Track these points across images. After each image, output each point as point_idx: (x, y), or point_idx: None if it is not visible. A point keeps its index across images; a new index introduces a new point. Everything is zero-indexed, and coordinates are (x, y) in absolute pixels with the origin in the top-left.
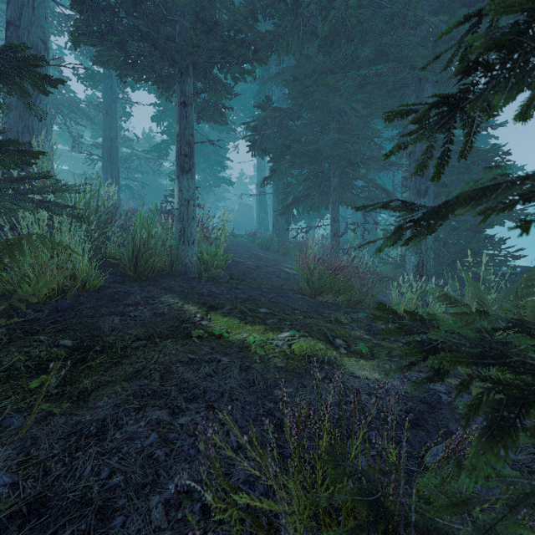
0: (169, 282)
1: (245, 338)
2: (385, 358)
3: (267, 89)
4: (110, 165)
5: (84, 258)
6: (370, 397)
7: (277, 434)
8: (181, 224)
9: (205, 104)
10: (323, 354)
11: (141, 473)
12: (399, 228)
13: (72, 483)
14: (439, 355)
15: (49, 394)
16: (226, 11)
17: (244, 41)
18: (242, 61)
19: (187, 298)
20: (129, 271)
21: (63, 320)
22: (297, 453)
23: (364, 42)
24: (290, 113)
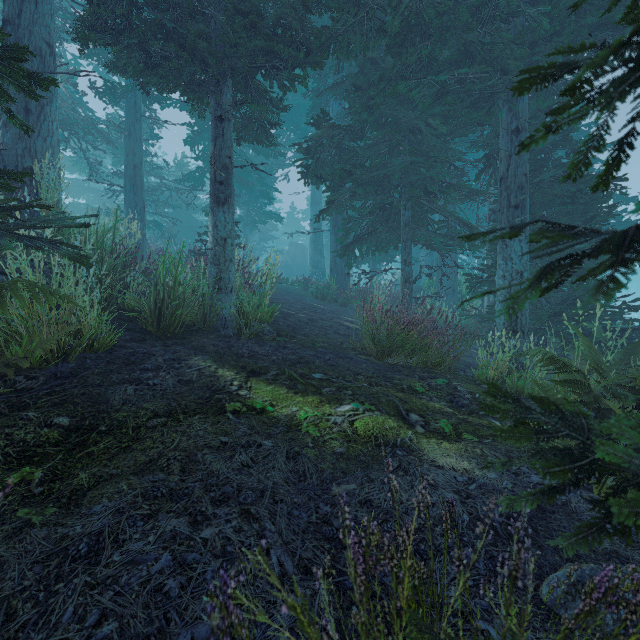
0: (200, 340)
1: (294, 413)
2: (475, 439)
3: (323, 104)
4: (134, 197)
5: (93, 311)
6: (459, 496)
7: (336, 553)
8: (216, 268)
9: (246, 120)
10: (394, 434)
11: (144, 617)
12: (550, 269)
13: (43, 634)
14: (627, 497)
15: (31, 494)
16: (273, 4)
17: (294, 39)
18: (291, 65)
19: (222, 360)
20: (151, 326)
21: (61, 390)
22: (364, 602)
23: (443, 40)
24: (351, 131)
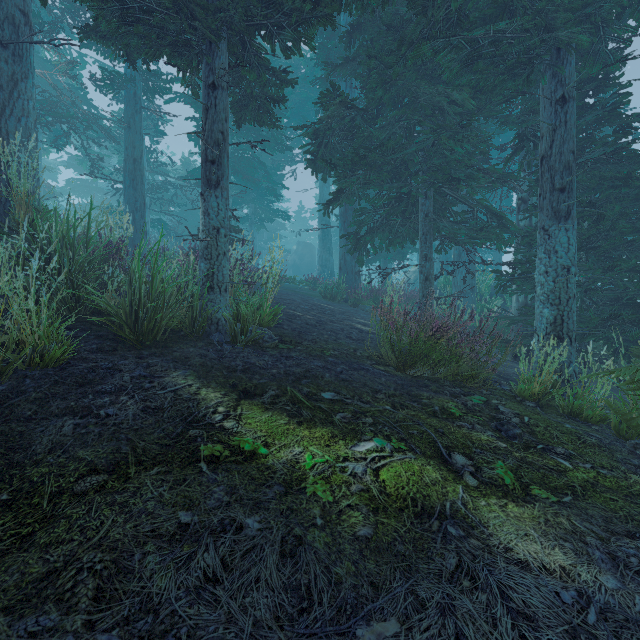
0: (185, 349)
1: (296, 457)
2: (552, 498)
3: None
4: (133, 192)
5: (49, 314)
6: None
7: None
8: (207, 263)
9: (246, 98)
10: (439, 494)
11: None
12: None
13: None
14: None
15: None
16: None
17: None
18: (296, 21)
19: (209, 376)
20: (123, 333)
21: None
22: None
23: None
24: (364, 110)
